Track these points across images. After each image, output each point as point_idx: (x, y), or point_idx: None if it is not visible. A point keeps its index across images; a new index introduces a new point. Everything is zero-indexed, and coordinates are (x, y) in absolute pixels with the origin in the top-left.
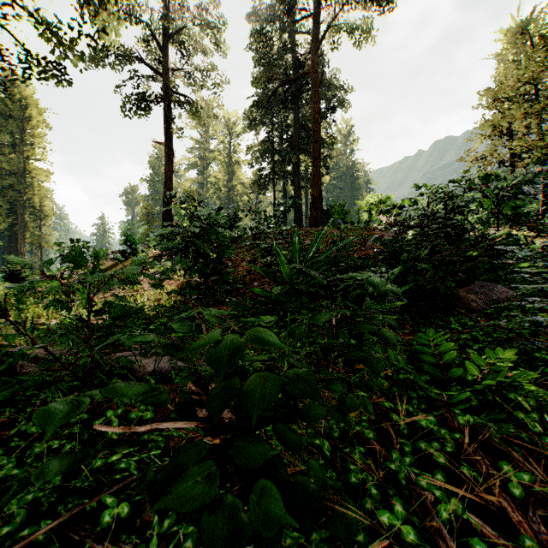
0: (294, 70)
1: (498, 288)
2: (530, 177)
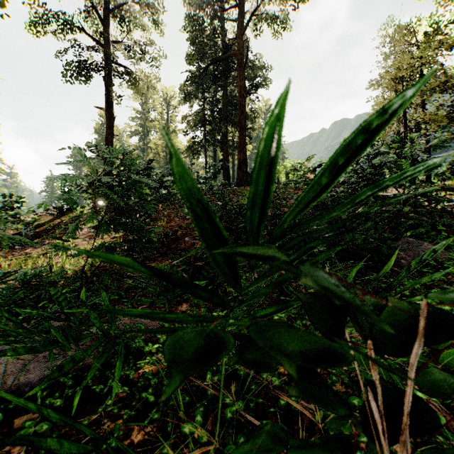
0: (223, 51)
1: (425, 245)
2: (440, 141)
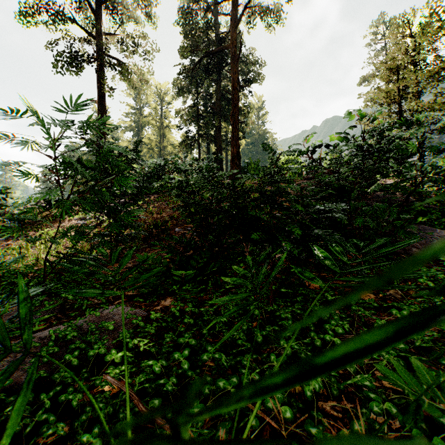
0: (217, 44)
1: (437, 232)
2: None
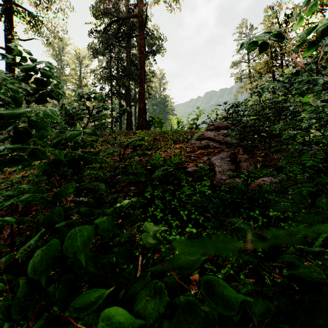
0: (126, 14)
1: None
2: None
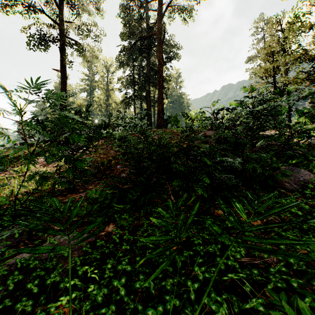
0: (147, 32)
1: (302, 172)
2: (307, 94)
